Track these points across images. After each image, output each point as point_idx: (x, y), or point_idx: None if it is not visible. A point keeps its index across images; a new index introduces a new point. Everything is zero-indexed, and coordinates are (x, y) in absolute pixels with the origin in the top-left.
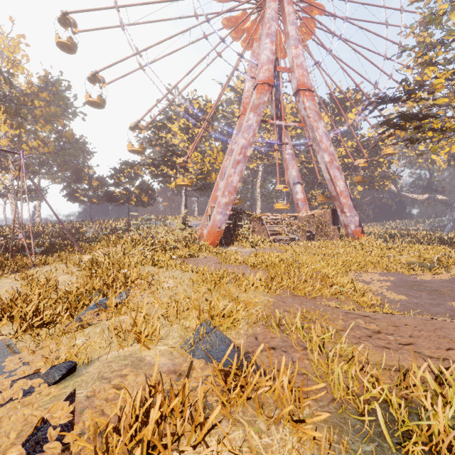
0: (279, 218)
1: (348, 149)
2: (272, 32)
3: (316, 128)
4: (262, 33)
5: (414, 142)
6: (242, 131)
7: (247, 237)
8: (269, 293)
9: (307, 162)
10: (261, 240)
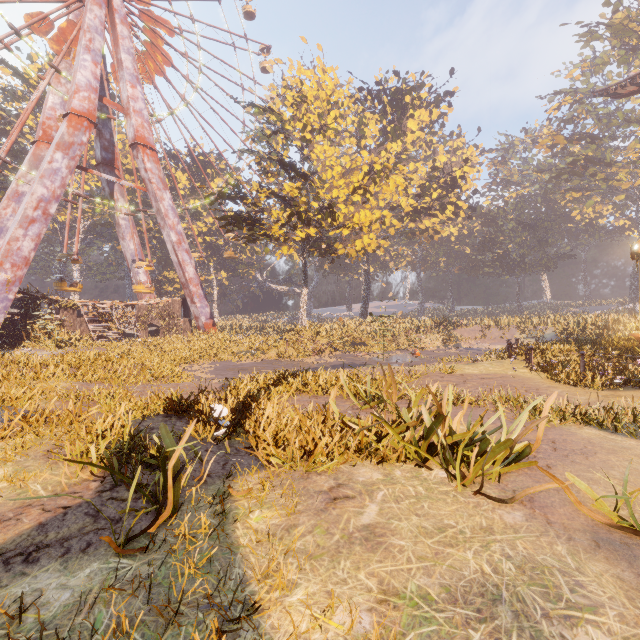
0: (108, 307)
1: (210, 226)
2: (96, 49)
3: (160, 198)
4: (79, 41)
5: (252, 241)
6: (40, 175)
7: (50, 335)
8: (74, 381)
9: (158, 231)
10: (77, 338)
